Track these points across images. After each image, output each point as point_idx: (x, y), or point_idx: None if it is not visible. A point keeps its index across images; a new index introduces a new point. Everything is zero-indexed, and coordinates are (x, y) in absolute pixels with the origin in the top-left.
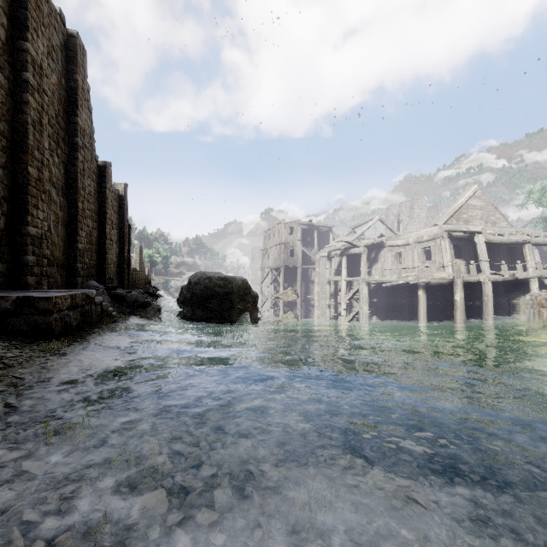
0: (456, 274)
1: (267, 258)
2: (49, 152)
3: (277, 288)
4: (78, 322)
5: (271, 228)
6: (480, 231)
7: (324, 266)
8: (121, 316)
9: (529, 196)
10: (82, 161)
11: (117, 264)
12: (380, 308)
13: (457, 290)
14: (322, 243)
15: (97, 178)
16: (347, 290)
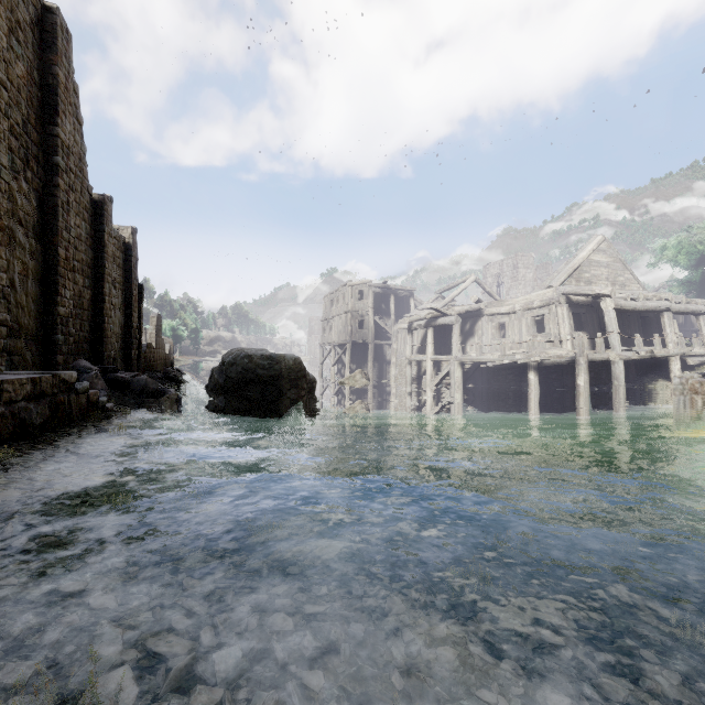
0: (579, 351)
1: (329, 331)
2: (13, 174)
3: (342, 371)
4: (45, 419)
5: (334, 292)
6: (609, 294)
7: (403, 341)
8: (120, 409)
9: (663, 252)
10: (65, 190)
11: (122, 338)
12: (478, 396)
13: (580, 371)
14: (401, 311)
15: (90, 217)
16: (434, 372)
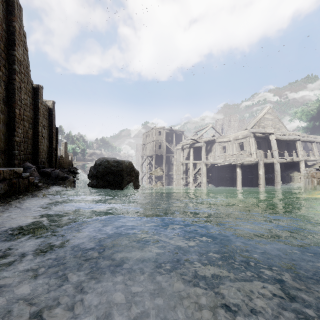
0: (260, 158)
1: (145, 150)
2: None
3: (151, 168)
4: (5, 191)
5: (147, 132)
6: (273, 132)
7: (179, 154)
8: (45, 186)
9: (295, 114)
10: (19, 81)
11: (47, 152)
12: (213, 179)
13: (260, 168)
14: (178, 141)
15: (32, 95)
16: (193, 168)
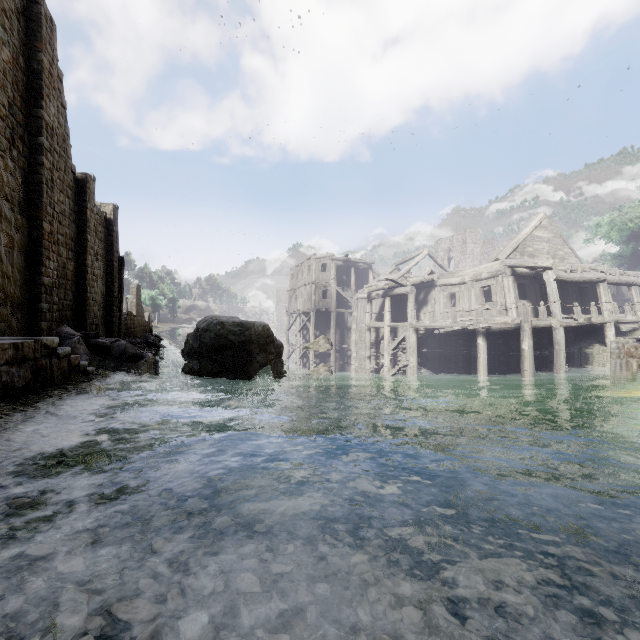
0: (524, 318)
1: (295, 300)
2: None
3: (306, 336)
4: (27, 382)
5: (299, 264)
6: (550, 266)
7: (363, 309)
8: (101, 373)
9: (597, 229)
10: (49, 168)
11: (104, 306)
12: (431, 359)
13: (525, 337)
14: (360, 282)
15: (73, 194)
16: (391, 338)
